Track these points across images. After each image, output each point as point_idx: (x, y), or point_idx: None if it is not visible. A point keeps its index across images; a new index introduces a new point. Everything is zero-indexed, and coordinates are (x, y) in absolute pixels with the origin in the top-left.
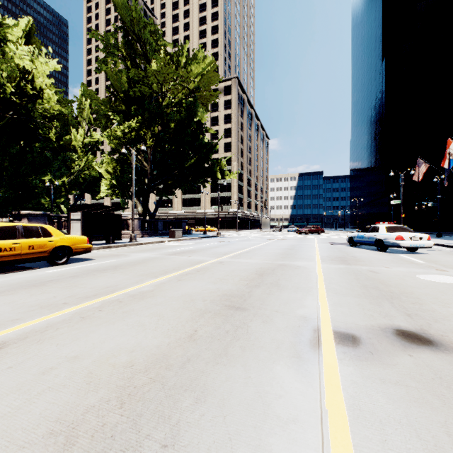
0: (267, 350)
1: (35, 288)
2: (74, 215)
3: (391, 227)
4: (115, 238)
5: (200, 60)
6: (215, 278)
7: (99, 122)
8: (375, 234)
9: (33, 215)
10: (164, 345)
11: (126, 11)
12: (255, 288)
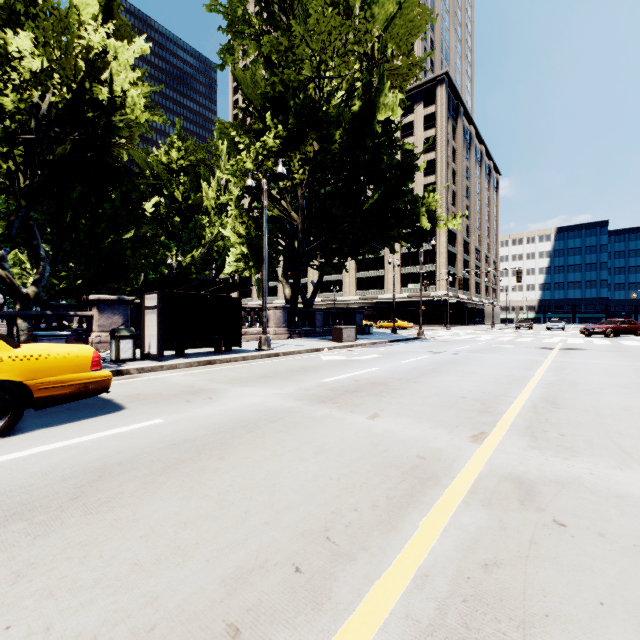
0: None
1: None
2: (149, 299)
3: None
4: (231, 343)
5: None
6: None
7: None
8: None
9: (107, 302)
10: None
11: None
12: None
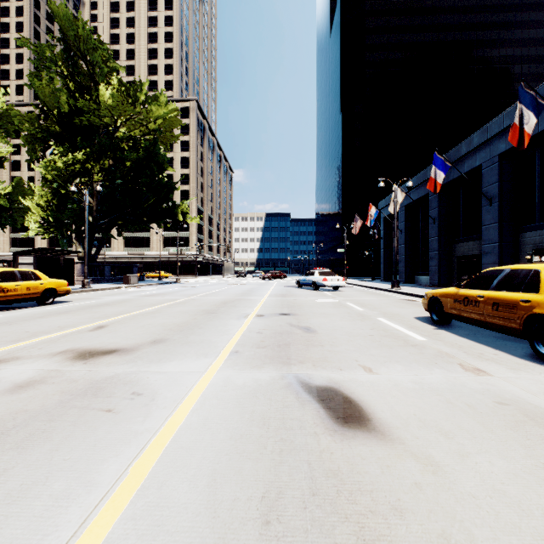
0: (227, 319)
1: (66, 314)
2: (24, 259)
3: (322, 272)
4: None
5: (162, 102)
6: (194, 305)
7: (4, 130)
8: (312, 277)
9: None
10: (184, 321)
11: (69, 24)
12: (221, 307)
